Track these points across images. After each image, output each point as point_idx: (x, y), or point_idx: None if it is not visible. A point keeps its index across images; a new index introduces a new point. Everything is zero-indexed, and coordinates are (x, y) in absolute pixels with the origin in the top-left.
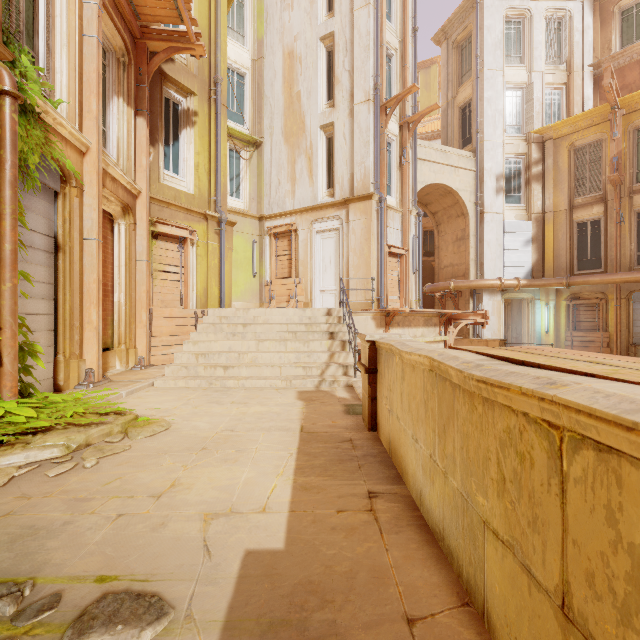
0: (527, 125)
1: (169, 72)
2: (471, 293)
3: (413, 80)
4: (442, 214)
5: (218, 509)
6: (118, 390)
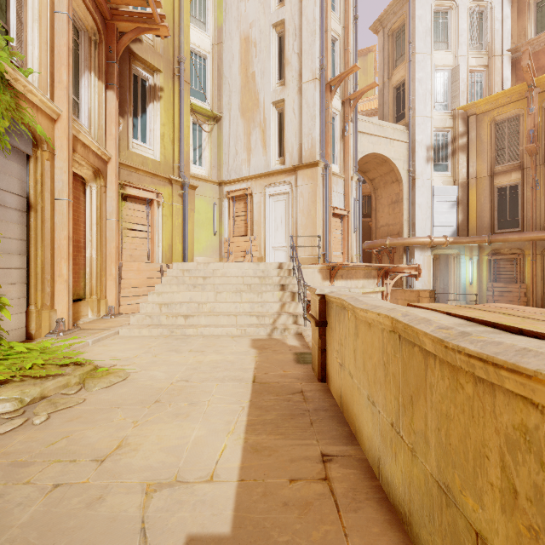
0: (453, 102)
1: (137, 51)
2: (404, 249)
3: (354, 62)
4: (379, 180)
5: (163, 477)
6: (85, 338)
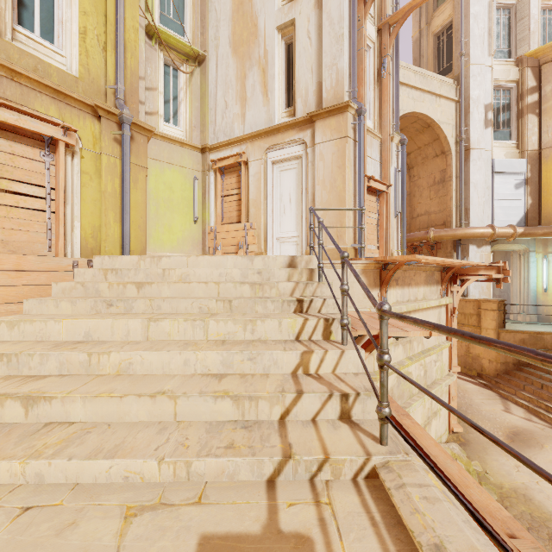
0: (520, 47)
1: None
2: (454, 244)
3: None
4: (416, 155)
5: None
6: None
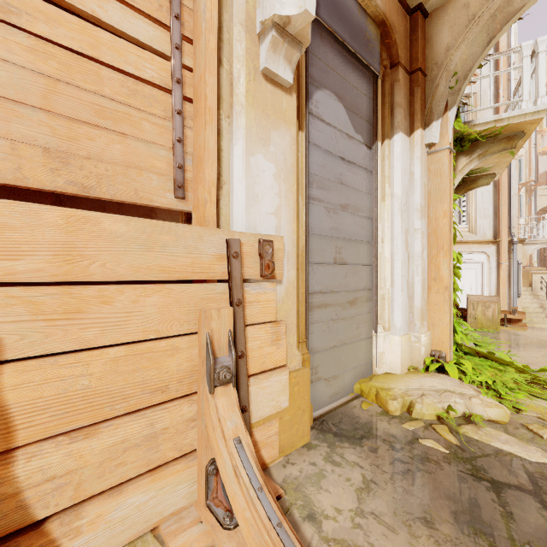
0: None
1: None
2: None
3: (534, 165)
4: None
5: None
6: None
